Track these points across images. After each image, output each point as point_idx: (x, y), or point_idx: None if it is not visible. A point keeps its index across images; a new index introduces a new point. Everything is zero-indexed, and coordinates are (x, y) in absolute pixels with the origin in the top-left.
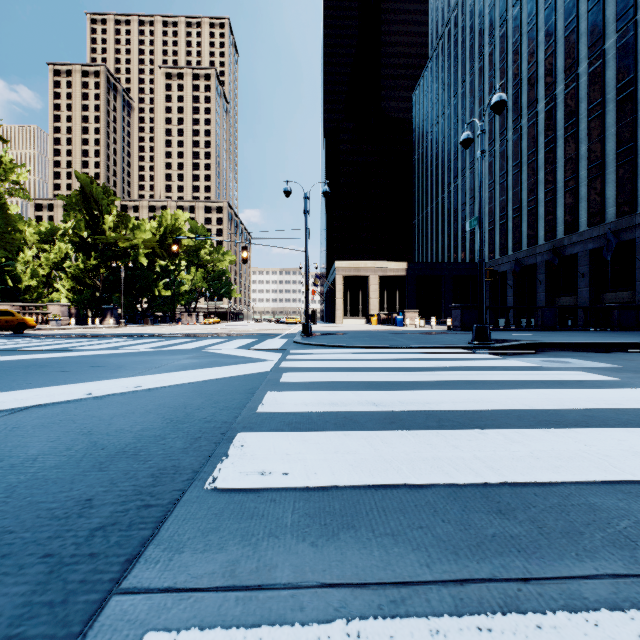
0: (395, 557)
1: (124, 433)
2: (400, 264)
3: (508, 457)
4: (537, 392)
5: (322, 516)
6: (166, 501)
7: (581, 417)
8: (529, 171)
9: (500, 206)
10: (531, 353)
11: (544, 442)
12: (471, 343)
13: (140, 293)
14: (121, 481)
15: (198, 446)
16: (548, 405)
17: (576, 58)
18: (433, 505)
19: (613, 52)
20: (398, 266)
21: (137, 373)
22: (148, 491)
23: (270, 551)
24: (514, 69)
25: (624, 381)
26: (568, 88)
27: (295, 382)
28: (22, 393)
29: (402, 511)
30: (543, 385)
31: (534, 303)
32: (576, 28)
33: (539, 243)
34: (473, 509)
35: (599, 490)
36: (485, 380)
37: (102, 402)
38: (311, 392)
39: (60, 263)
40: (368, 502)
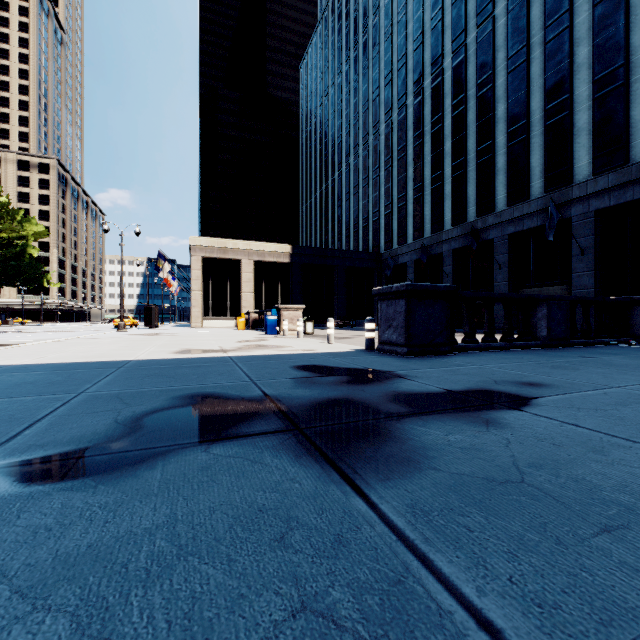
0: None
1: None
2: (283, 247)
3: None
4: None
5: None
6: None
7: None
8: (434, 141)
9: (399, 186)
10: None
11: None
12: None
13: None
14: None
15: None
16: None
17: None
18: None
19: None
20: (280, 250)
21: None
22: None
23: None
24: (415, 20)
25: None
26: (482, 35)
27: None
28: None
29: None
30: None
31: None
32: None
33: (446, 228)
34: None
35: None
36: None
37: None
38: None
39: None
40: None
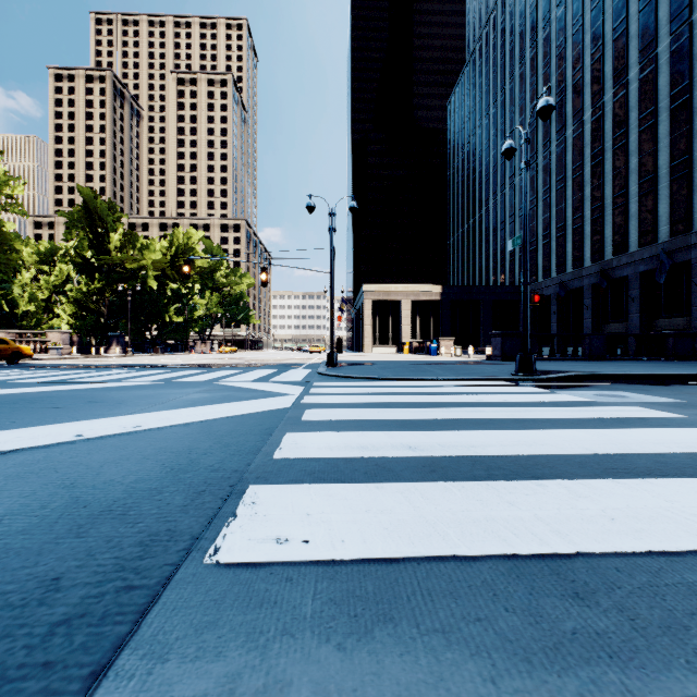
0: (449, 667)
1: (114, 485)
2: (434, 287)
3: (576, 517)
4: (597, 432)
5: (351, 603)
6: (154, 581)
7: (653, 464)
8: (575, 186)
9: (543, 224)
10: (582, 386)
11: (616, 497)
12: (514, 374)
13: (149, 319)
14: (101, 552)
15: (201, 503)
16: (612, 449)
17: (626, 63)
18: (491, 586)
19: (666, 56)
20: (432, 290)
21: (139, 410)
22: (133, 566)
23: (283, 658)
24: (558, 75)
25: (692, 419)
26: (617, 96)
27: (319, 420)
28: (1, 435)
29: (453, 595)
30: (602, 424)
31: (580, 330)
32: (626, 30)
33: (585, 265)
34: (542, 592)
35: (695, 563)
36: (535, 418)
37: (93, 445)
38: (337, 433)
39: (61, 286)
40: (409, 582)
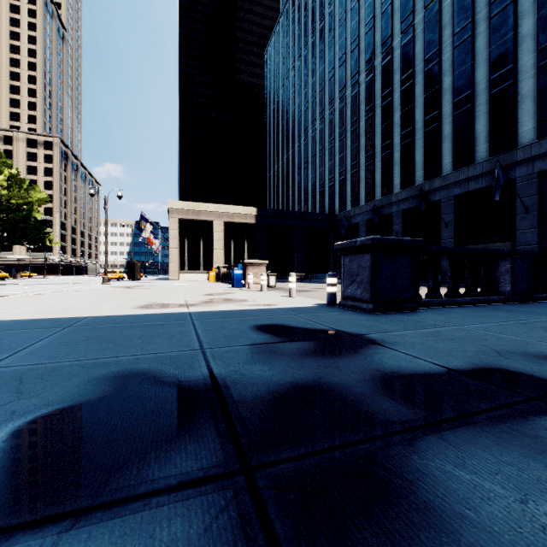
0: None
1: None
2: (249, 210)
3: None
4: None
5: None
6: None
7: None
8: (384, 113)
9: (352, 154)
10: None
11: None
12: None
13: None
14: None
15: None
16: None
17: None
18: None
19: None
20: (247, 212)
21: None
22: None
23: None
24: (367, 6)
25: None
26: (429, 15)
27: None
28: None
29: None
30: None
31: None
32: None
33: (395, 191)
34: None
35: None
36: None
37: None
38: None
39: None
40: None
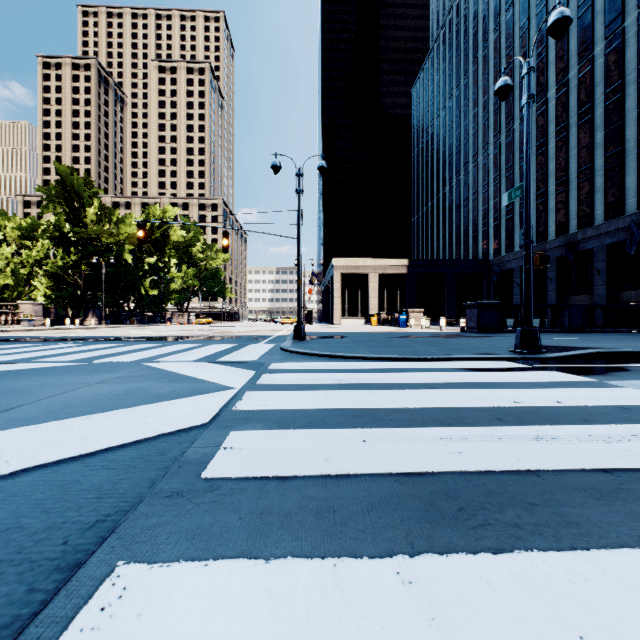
0: None
1: None
2: (401, 261)
3: None
4: None
5: None
6: None
7: None
8: (538, 162)
9: None
10: (620, 369)
11: None
12: (514, 351)
13: (125, 291)
14: None
15: None
16: None
17: (591, 39)
18: None
19: (634, 30)
20: (399, 263)
21: None
22: None
23: None
24: (521, 55)
25: None
26: (582, 72)
27: (239, 478)
28: None
29: None
30: None
31: (543, 302)
32: (591, 7)
33: (549, 238)
34: None
35: None
36: None
37: None
38: (260, 571)
39: (42, 260)
40: None
